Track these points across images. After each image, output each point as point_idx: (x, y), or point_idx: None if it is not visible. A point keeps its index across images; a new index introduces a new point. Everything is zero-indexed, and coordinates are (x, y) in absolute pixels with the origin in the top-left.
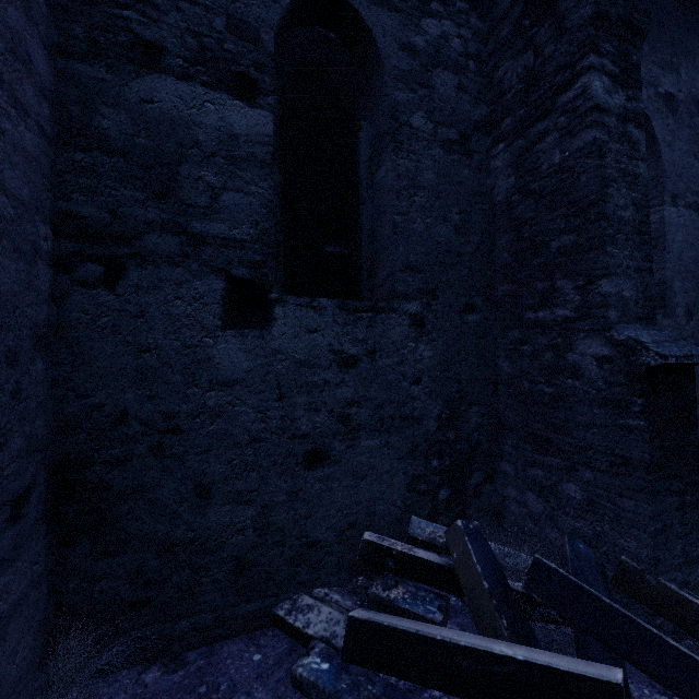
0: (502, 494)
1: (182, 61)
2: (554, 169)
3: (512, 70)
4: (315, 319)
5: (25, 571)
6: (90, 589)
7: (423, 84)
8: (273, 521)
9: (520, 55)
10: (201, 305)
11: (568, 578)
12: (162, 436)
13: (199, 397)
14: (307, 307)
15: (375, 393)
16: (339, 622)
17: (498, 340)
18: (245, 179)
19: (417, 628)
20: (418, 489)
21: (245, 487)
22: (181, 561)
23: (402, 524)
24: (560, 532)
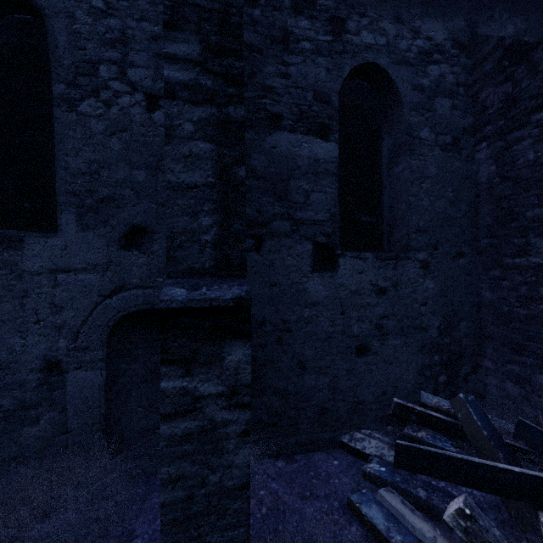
0: (485, 382)
1: (291, 122)
2: (528, 164)
3: (494, 94)
4: (361, 265)
5: None
6: None
7: (428, 109)
8: (338, 386)
9: (500, 84)
10: (300, 259)
11: None
12: (281, 333)
13: (299, 311)
14: (357, 258)
15: (397, 311)
16: (384, 448)
17: (481, 276)
18: (323, 184)
19: (443, 451)
20: (425, 374)
21: (323, 365)
22: (291, 404)
23: (415, 396)
24: (534, 408)
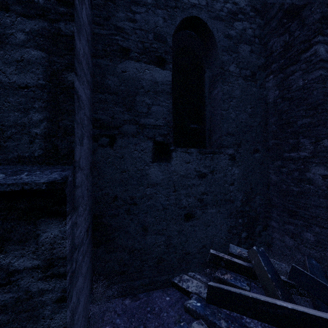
0: (272, 236)
1: (137, 54)
2: (299, 88)
3: (277, 42)
4: (188, 157)
5: (88, 256)
6: (104, 265)
7: (234, 52)
8: (172, 242)
9: (281, 35)
10: (144, 153)
11: (309, 275)
12: (129, 206)
13: (143, 190)
14: (185, 152)
15: (213, 189)
16: (201, 287)
17: (269, 165)
18: (160, 100)
19: (240, 291)
20: (232, 232)
21: (161, 228)
22: (137, 257)
23: (225, 247)
24: (302, 255)
